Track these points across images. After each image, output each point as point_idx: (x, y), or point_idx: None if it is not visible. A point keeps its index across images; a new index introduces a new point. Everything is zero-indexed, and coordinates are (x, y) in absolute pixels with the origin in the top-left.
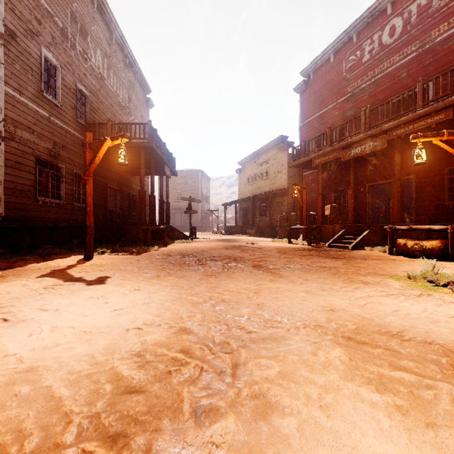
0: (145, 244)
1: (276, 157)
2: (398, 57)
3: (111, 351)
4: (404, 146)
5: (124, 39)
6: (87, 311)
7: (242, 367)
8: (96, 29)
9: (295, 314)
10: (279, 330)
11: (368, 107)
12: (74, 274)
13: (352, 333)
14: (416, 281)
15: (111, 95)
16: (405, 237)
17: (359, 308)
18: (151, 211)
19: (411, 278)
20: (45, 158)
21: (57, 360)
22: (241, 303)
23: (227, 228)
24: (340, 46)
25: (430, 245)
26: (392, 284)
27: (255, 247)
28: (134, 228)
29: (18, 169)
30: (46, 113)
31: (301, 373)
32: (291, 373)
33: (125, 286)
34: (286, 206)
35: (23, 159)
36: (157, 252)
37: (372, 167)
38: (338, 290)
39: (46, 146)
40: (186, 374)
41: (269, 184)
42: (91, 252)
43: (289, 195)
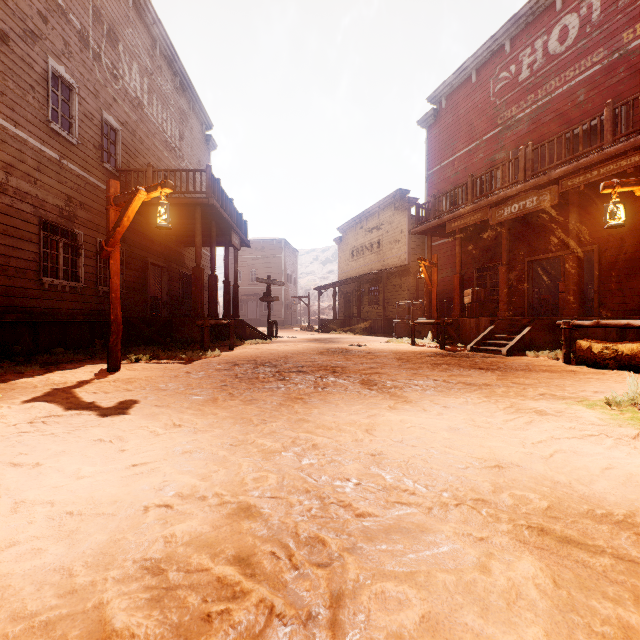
0: (201, 346)
1: (392, 220)
2: (572, 73)
3: (106, 559)
4: (582, 202)
5: (173, 49)
6: (86, 468)
7: (351, 603)
8: (131, 34)
9: (437, 475)
10: (412, 509)
11: (530, 145)
12: (85, 397)
13: (543, 516)
14: (621, 411)
15: (153, 130)
16: (586, 336)
17: (543, 462)
18: (211, 298)
19: (612, 404)
20: (54, 220)
21: (1, 582)
22: (345, 453)
23: (322, 322)
24: (486, 58)
25: (630, 349)
26: (585, 416)
27: (362, 352)
28: (186, 323)
29: (11, 237)
30: (55, 154)
31: (466, 620)
32: (447, 619)
33: (160, 419)
34: (407, 290)
35: (19, 222)
36: (219, 358)
37: (533, 233)
38: (501, 426)
39: (55, 203)
40: (241, 622)
41: (383, 258)
42: (117, 359)
43: (411, 275)
